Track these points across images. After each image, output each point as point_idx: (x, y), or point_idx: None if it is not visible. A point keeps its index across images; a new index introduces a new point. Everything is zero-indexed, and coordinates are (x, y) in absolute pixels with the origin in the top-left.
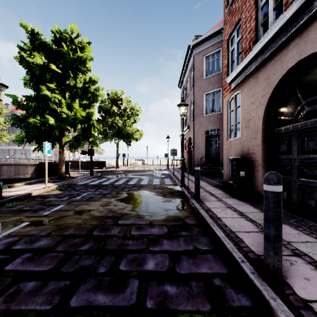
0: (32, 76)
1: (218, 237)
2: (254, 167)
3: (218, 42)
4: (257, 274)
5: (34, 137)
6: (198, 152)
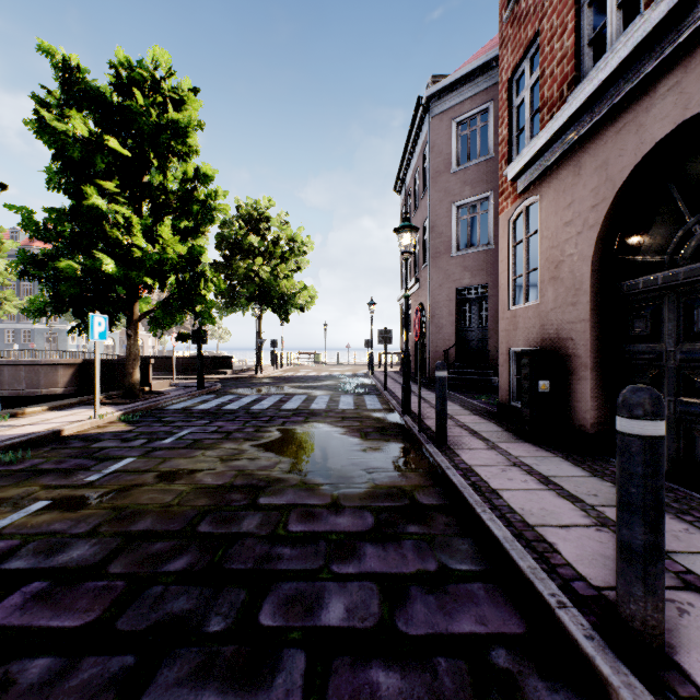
0: (65, 164)
1: (496, 541)
2: (571, 370)
3: (484, 90)
4: (601, 641)
5: (70, 303)
6: (441, 336)
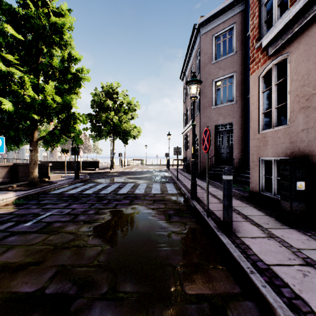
0: None
1: None
2: None
3: (230, 18)
4: None
5: None
6: None
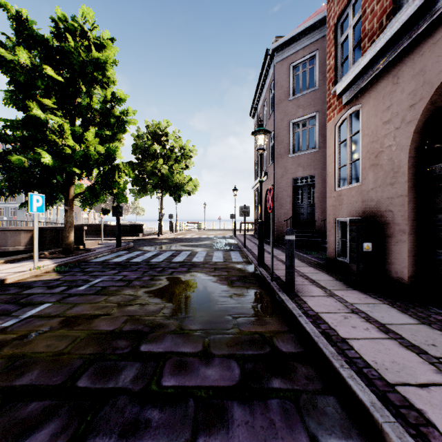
0: (16, 87)
1: (362, 405)
2: (390, 235)
3: (312, 43)
4: None
5: (23, 187)
6: (282, 211)
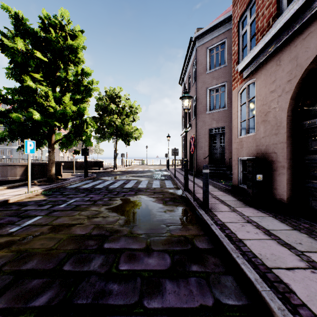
0: (15, 65)
1: (250, 281)
2: (275, 169)
3: (222, 33)
4: None
5: (19, 135)
6: (201, 151)
